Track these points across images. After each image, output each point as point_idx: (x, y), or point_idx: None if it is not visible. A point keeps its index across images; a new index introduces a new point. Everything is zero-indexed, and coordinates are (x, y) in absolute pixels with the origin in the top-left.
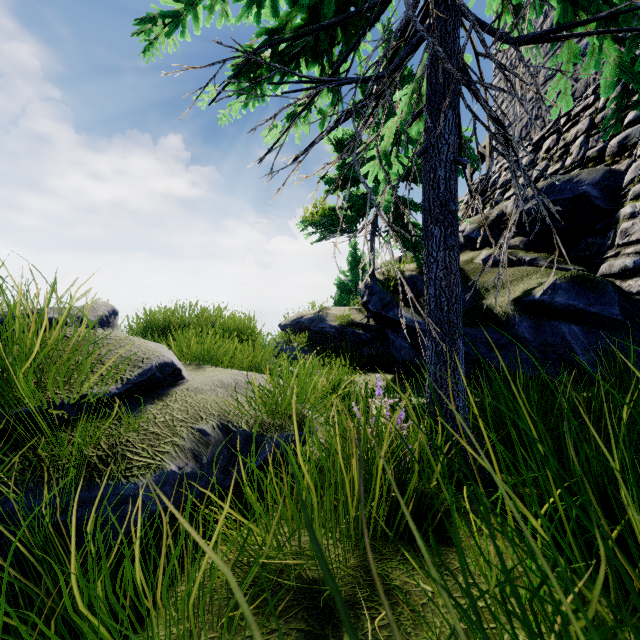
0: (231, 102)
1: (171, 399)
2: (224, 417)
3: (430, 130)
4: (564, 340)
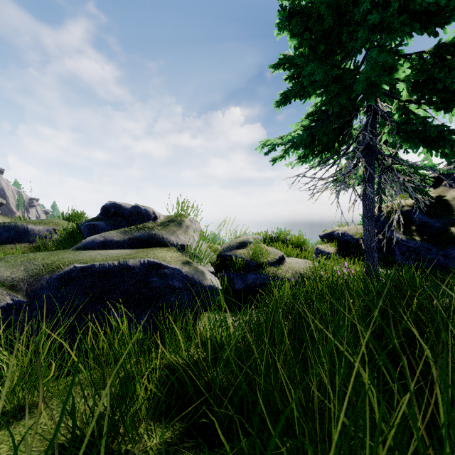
0: (298, 163)
1: (285, 264)
2: (299, 271)
3: (364, 189)
4: None
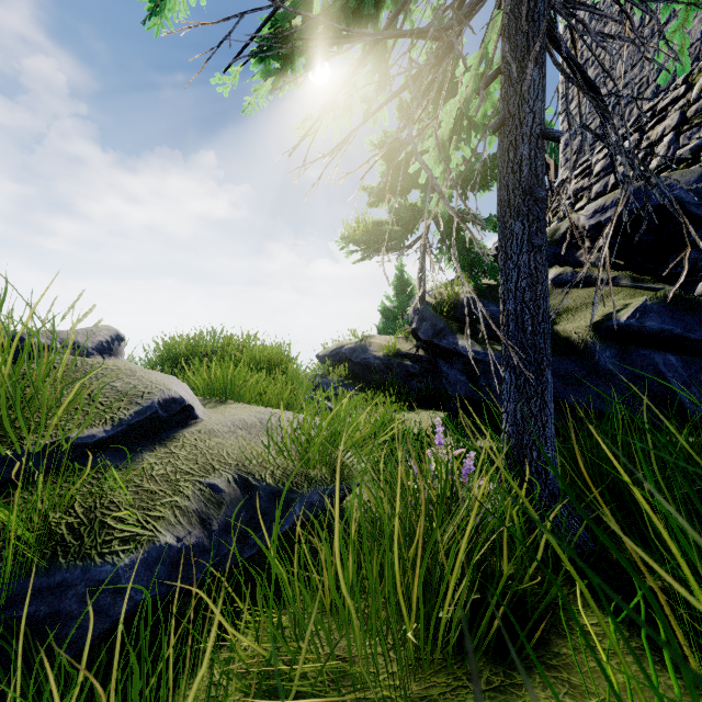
0: (257, 87)
1: (177, 444)
2: (243, 467)
3: (509, 96)
4: (658, 372)
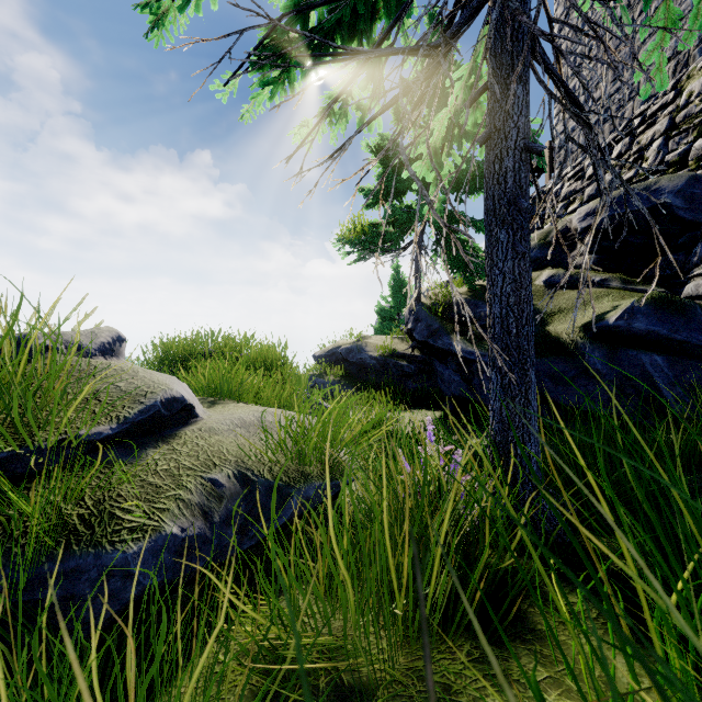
0: (255, 95)
1: (179, 441)
2: (243, 464)
3: (495, 111)
4: (644, 372)
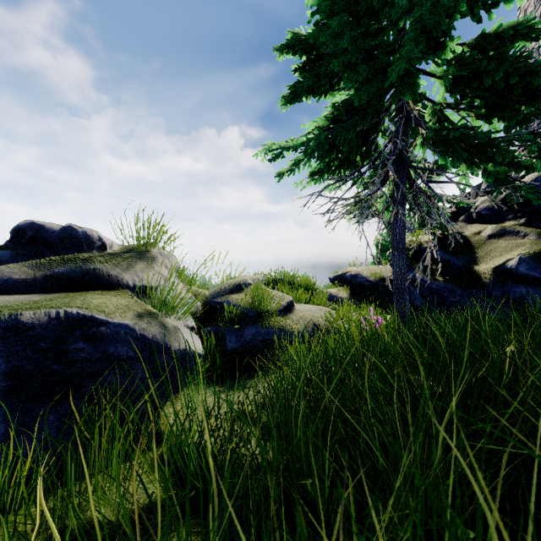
0: (310, 182)
1: (295, 313)
2: (313, 321)
3: (394, 213)
4: (522, 296)
